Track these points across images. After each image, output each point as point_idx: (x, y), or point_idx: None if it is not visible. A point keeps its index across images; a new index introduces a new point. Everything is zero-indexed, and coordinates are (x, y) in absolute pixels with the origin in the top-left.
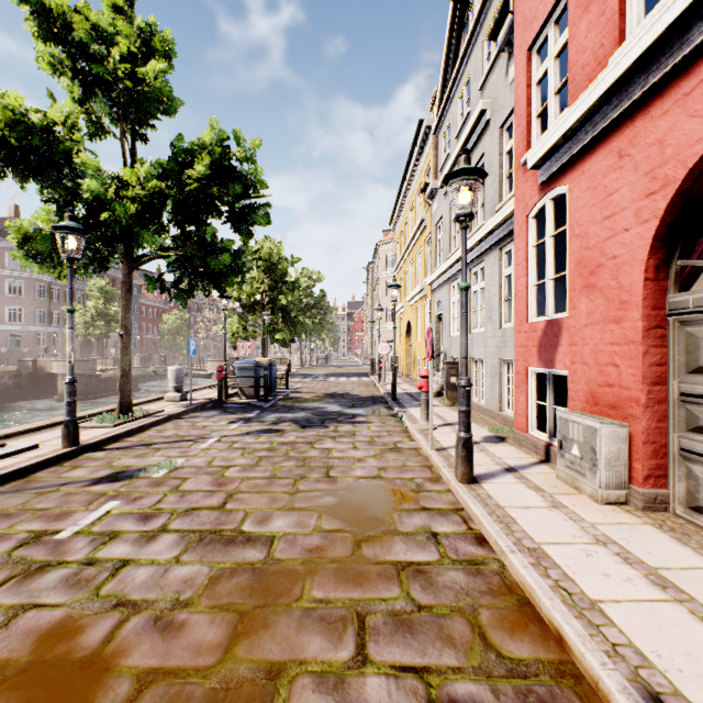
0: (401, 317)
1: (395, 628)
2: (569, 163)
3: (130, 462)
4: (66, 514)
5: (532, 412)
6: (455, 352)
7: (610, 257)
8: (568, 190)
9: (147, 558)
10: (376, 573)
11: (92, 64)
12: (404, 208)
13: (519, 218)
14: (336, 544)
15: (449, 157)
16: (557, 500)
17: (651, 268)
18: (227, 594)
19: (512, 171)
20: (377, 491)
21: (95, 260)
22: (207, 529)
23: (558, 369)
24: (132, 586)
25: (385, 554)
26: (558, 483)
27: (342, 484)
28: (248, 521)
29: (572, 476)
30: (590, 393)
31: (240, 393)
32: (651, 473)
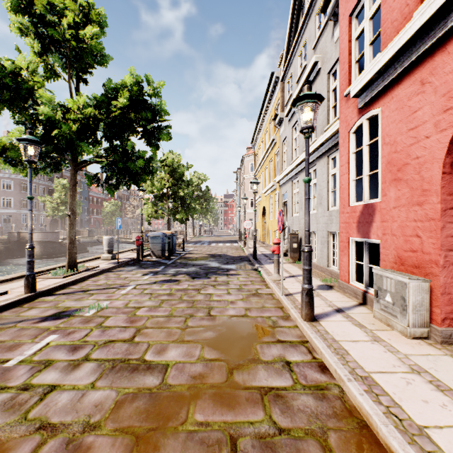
0: (259, 204)
1: (261, 451)
2: (381, 92)
3: (70, 304)
4: (16, 346)
5: (352, 268)
6: (296, 226)
7: (414, 158)
8: (380, 111)
9: (70, 384)
10: (245, 398)
11: (48, 28)
12: (261, 132)
13: (342, 133)
14: (214, 371)
15: (292, 96)
16: (376, 335)
17: (448, 165)
18: (128, 418)
19: (336, 103)
20: (244, 327)
21: (51, 164)
22: (118, 359)
23: (372, 239)
24: (54, 409)
25: (251, 380)
26: (375, 321)
27: (219, 321)
28: (150, 351)
29: (386, 316)
30: (398, 256)
31: (151, 254)
32: (447, 316)
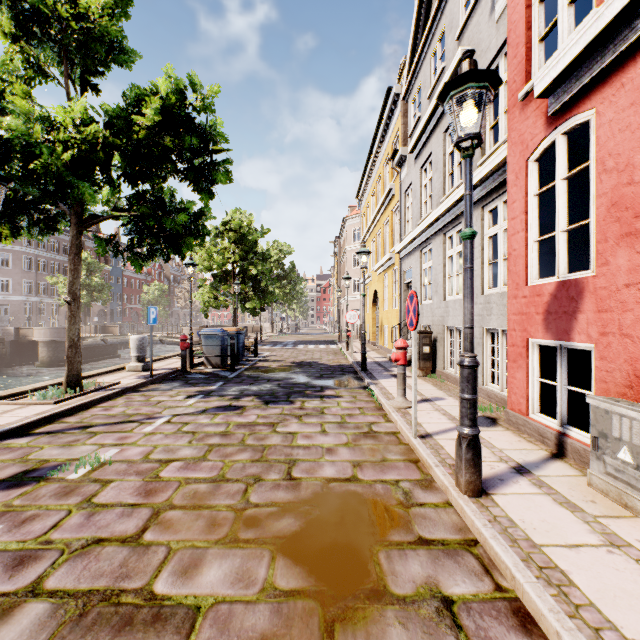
0: (367, 287)
1: None
2: (597, 79)
3: (50, 455)
4: None
5: (533, 391)
6: (426, 320)
7: None
8: (595, 114)
9: None
10: None
11: None
12: (371, 180)
13: (514, 164)
14: (294, 629)
15: (420, 120)
16: (609, 529)
17: None
18: None
19: (497, 120)
20: (353, 505)
21: (41, 221)
22: (99, 590)
23: (578, 342)
24: None
25: None
26: (594, 495)
27: (306, 493)
28: (167, 569)
29: (619, 488)
30: (635, 375)
31: (206, 362)
32: None
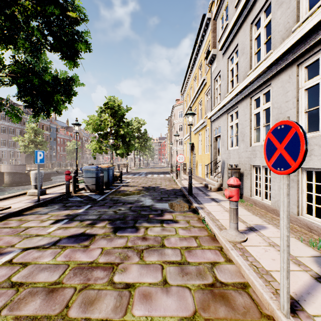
0: (187, 142)
1: None
2: None
3: None
4: None
5: None
6: (233, 160)
7: None
8: None
9: None
10: None
11: None
12: (190, 80)
13: None
14: None
15: (227, 26)
16: None
17: None
18: None
19: None
20: None
21: None
22: None
23: None
24: None
25: None
26: None
27: None
28: None
29: None
30: None
31: (85, 188)
32: None
